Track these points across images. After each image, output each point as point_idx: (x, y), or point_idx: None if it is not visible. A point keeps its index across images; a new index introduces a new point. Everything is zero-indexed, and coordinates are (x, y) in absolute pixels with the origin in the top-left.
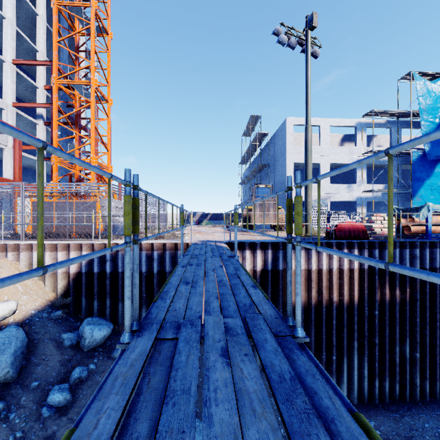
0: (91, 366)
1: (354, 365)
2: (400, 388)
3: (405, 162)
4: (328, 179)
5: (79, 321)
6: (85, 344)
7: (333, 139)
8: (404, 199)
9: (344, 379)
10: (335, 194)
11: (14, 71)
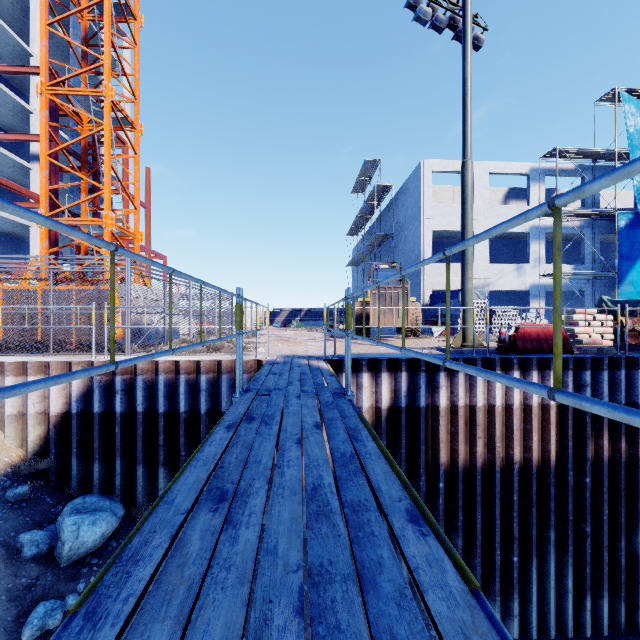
0: (70, 599)
1: (549, 571)
2: (627, 609)
3: (606, 230)
4: (487, 256)
5: (63, 501)
6: (63, 554)
7: (493, 195)
8: (604, 288)
9: (532, 595)
10: (497, 279)
11: None
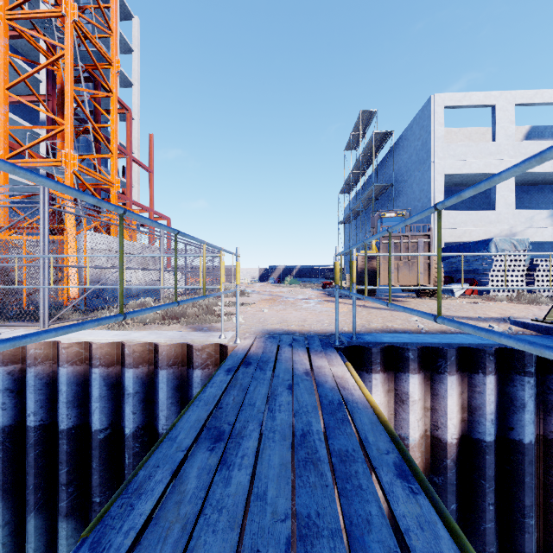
0: None
1: None
2: None
3: None
4: (512, 201)
5: None
6: None
7: None
8: None
9: None
10: (525, 228)
11: None
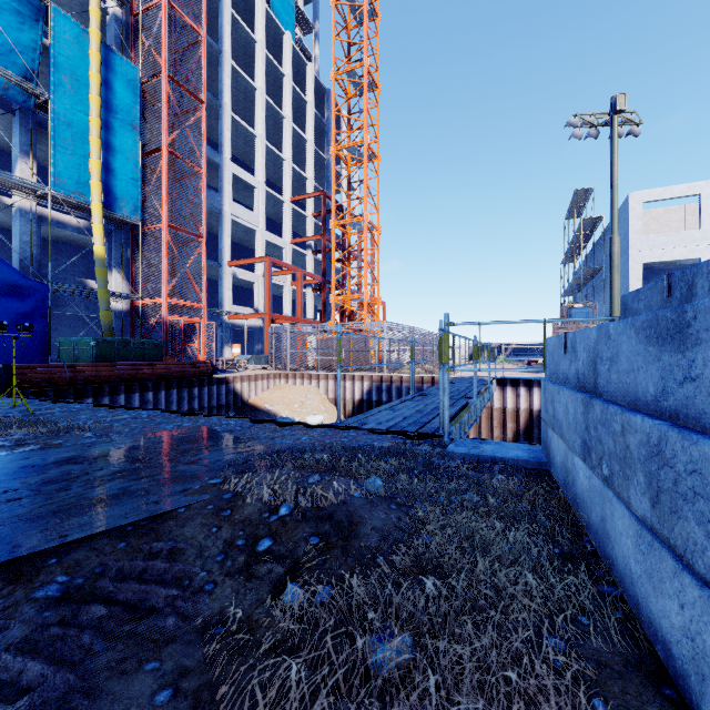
0: None
1: None
2: None
3: None
4: None
5: None
6: None
7: None
8: None
9: None
10: None
11: (291, 209)
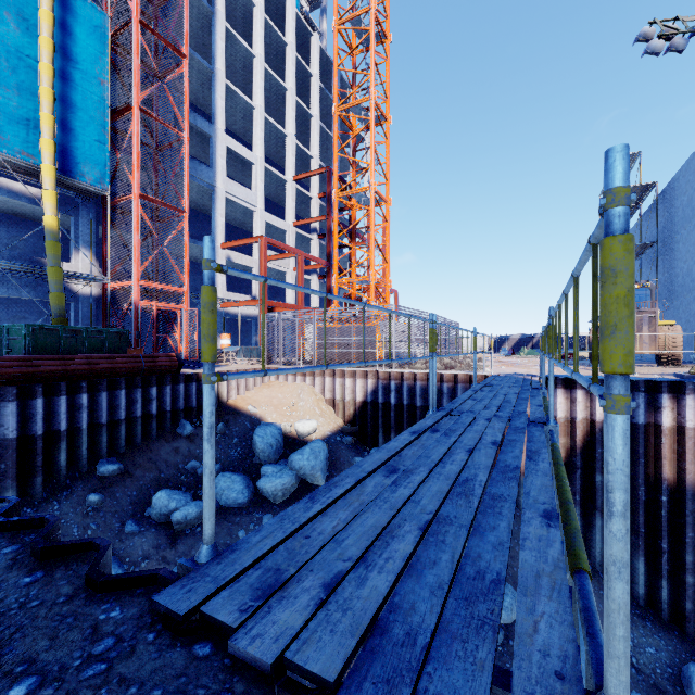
0: None
1: None
2: None
3: None
4: None
5: (365, 451)
6: None
7: None
8: None
9: None
10: None
11: (294, 189)
